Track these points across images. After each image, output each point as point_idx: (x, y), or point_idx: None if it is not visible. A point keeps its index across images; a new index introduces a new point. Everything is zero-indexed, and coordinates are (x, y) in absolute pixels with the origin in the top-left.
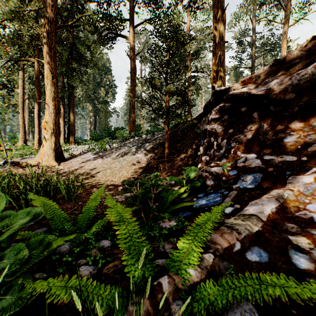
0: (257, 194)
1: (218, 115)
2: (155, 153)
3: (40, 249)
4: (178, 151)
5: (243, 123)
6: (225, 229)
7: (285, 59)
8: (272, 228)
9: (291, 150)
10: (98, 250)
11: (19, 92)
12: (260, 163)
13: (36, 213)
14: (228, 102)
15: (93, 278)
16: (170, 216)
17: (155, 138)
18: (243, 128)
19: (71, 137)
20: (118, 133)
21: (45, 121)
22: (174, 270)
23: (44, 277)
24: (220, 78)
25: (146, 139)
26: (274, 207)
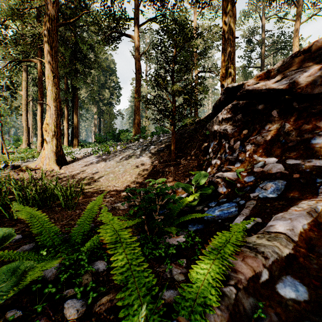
0: (281, 206)
1: (231, 114)
2: (161, 156)
3: (12, 280)
4: (185, 154)
5: (260, 122)
6: (248, 251)
7: (311, 49)
8: (306, 251)
9: (320, 153)
10: (91, 276)
11: (23, 94)
12: (282, 168)
13: (6, 235)
14: (242, 100)
15: (80, 319)
16: (177, 229)
17: (161, 140)
18: (260, 128)
19: (75, 140)
20: (123, 135)
21: (46, 123)
22: (185, 313)
23: (18, 316)
24: (230, 76)
25: (152, 142)
26: (306, 222)
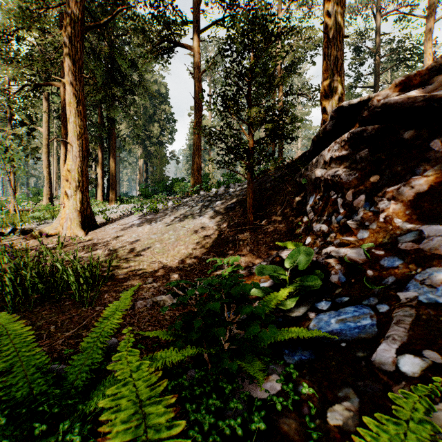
0: None
1: (347, 150)
2: (231, 217)
3: None
4: (268, 214)
5: (404, 162)
6: None
7: None
8: None
9: None
10: None
11: (43, 131)
12: None
13: None
14: (370, 125)
15: None
16: (264, 360)
17: (231, 193)
18: (405, 172)
19: (112, 193)
20: (178, 186)
21: (67, 169)
22: None
23: None
24: (336, 95)
25: (217, 196)
26: None
